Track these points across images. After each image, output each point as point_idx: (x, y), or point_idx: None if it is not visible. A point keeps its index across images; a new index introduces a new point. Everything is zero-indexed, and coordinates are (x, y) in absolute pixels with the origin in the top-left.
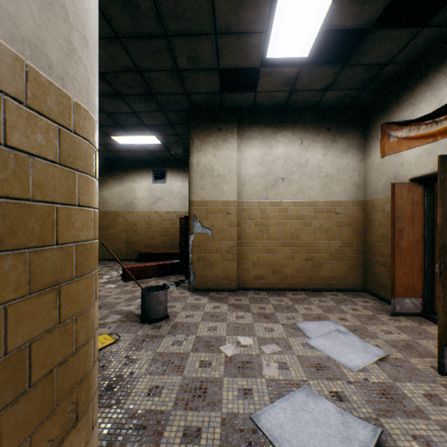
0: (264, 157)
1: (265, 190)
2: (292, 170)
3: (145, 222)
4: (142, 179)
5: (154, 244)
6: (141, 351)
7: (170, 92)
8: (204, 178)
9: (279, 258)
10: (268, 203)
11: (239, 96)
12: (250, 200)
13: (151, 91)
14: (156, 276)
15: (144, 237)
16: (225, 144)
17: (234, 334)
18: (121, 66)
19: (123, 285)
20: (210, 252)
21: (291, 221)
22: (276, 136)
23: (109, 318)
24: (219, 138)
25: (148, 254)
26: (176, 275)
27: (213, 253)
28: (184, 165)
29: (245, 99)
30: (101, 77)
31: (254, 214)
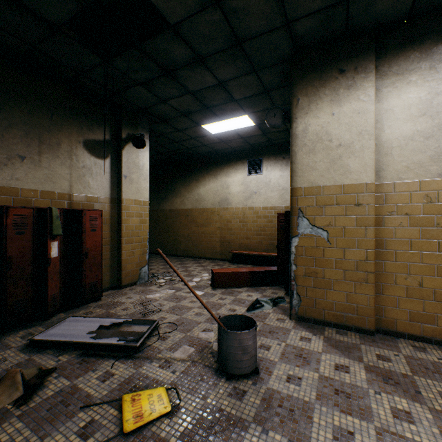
0: (433, 99)
1: (435, 159)
2: None
3: (239, 219)
4: (236, 172)
5: (248, 244)
6: None
7: (263, 30)
8: (314, 152)
9: None
10: None
11: None
12: (401, 180)
13: (237, 38)
14: (248, 286)
15: (238, 235)
16: (352, 92)
17: None
18: (194, 1)
19: (209, 293)
20: (324, 265)
21: None
22: None
23: (178, 351)
24: (340, 86)
25: (242, 255)
26: (273, 287)
27: (329, 268)
28: (283, 150)
29: None
30: (175, 34)
31: (410, 204)
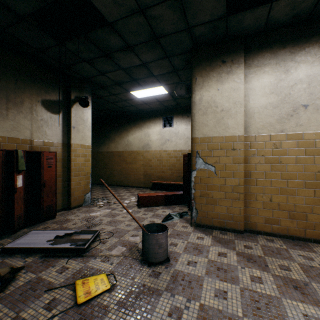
0: (278, 83)
1: (279, 121)
2: (319, 93)
3: (157, 159)
4: (154, 125)
5: (163, 176)
6: (131, 316)
7: (173, 31)
8: (206, 114)
9: (300, 201)
10: (284, 136)
11: (249, 16)
12: (259, 133)
13: (155, 35)
14: (163, 205)
15: (156, 170)
16: (230, 76)
17: (254, 317)
18: (125, 8)
19: (136, 211)
20: (213, 189)
21: (318, 157)
22: (295, 56)
23: (114, 250)
24: (223, 71)
25: (159, 184)
26: (180, 205)
27: (216, 191)
28: (187, 111)
29: (255, 18)
30: (112, 29)
31: (265, 149)
